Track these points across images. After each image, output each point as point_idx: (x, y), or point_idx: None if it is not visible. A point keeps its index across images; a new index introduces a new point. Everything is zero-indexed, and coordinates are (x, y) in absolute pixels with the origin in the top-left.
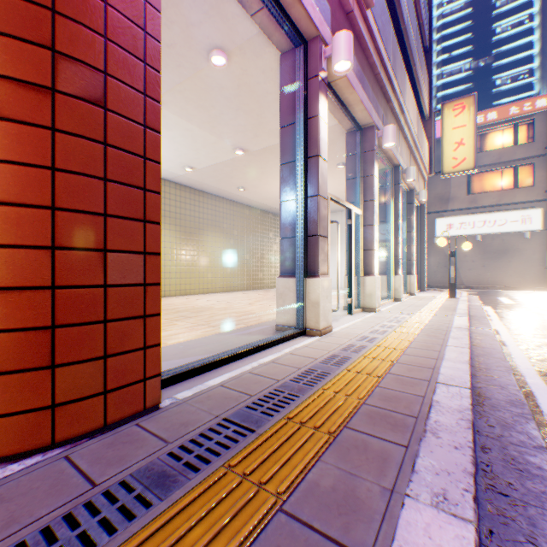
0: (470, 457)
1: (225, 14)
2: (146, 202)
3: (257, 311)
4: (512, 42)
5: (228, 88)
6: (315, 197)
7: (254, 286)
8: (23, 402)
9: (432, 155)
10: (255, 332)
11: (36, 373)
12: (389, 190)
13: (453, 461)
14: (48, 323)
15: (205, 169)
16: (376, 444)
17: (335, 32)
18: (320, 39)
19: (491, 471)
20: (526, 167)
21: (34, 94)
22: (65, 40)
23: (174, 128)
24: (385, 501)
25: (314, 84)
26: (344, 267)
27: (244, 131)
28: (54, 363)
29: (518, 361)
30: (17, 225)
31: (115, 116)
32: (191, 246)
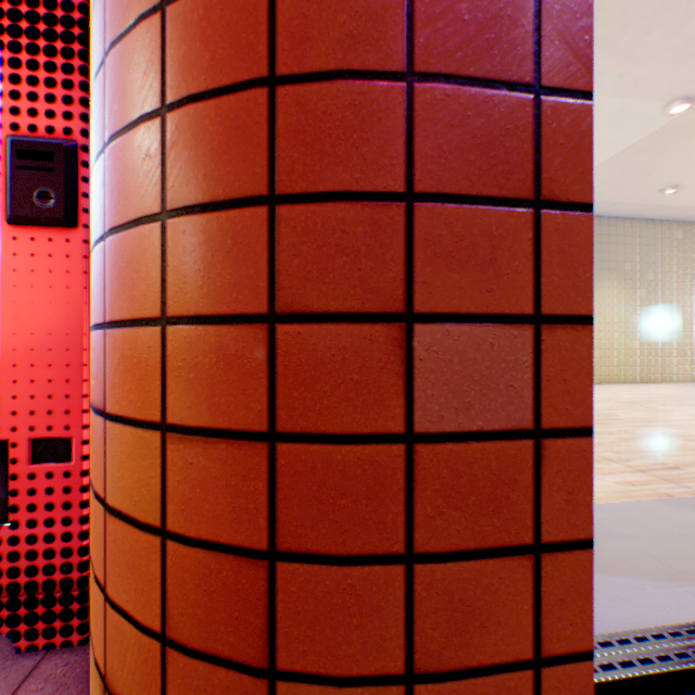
0: None
1: None
2: (537, 137)
3: None
4: None
5: None
6: None
7: (689, 375)
8: None
9: None
10: None
11: (234, 673)
12: None
13: None
14: (257, 540)
15: None
16: None
17: None
18: None
19: None
20: None
21: None
22: None
23: None
24: None
25: None
26: None
27: None
28: (270, 662)
29: None
30: (200, 262)
31: None
32: None
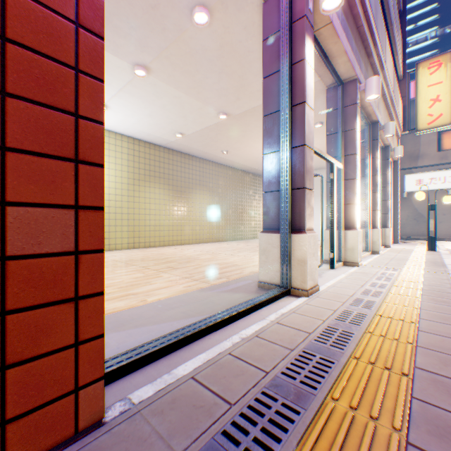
0: None
1: None
2: (79, 134)
3: (239, 263)
4: None
5: (211, 49)
6: (301, 147)
7: (236, 237)
8: None
9: (406, 113)
10: (236, 289)
11: None
12: (366, 146)
13: None
14: None
15: (193, 135)
16: None
17: None
18: None
19: None
20: None
21: None
22: None
23: (164, 96)
24: None
25: (299, 26)
26: (317, 220)
27: (227, 94)
28: None
29: None
30: None
31: None
32: (182, 203)
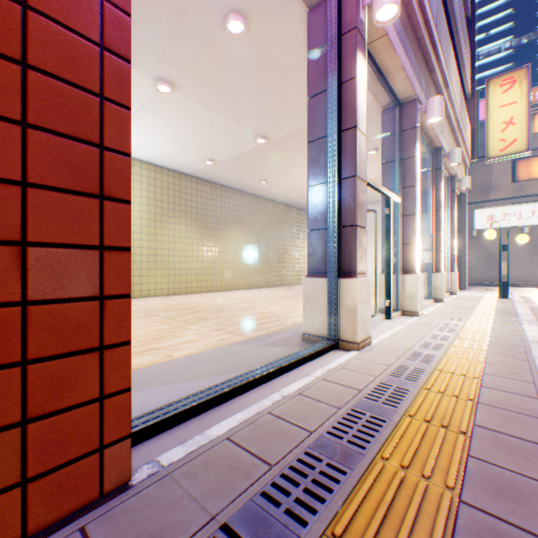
0: None
1: None
2: (104, 168)
3: (280, 313)
4: None
5: (247, 63)
6: (351, 179)
7: (276, 283)
8: None
9: (475, 138)
10: (277, 343)
11: None
12: (428, 176)
13: None
14: None
15: (226, 162)
16: None
17: None
18: None
19: None
20: None
21: None
22: None
23: (192, 116)
24: None
25: (349, 39)
26: (372, 262)
27: (266, 115)
28: None
29: None
30: None
31: (44, 20)
32: (213, 242)
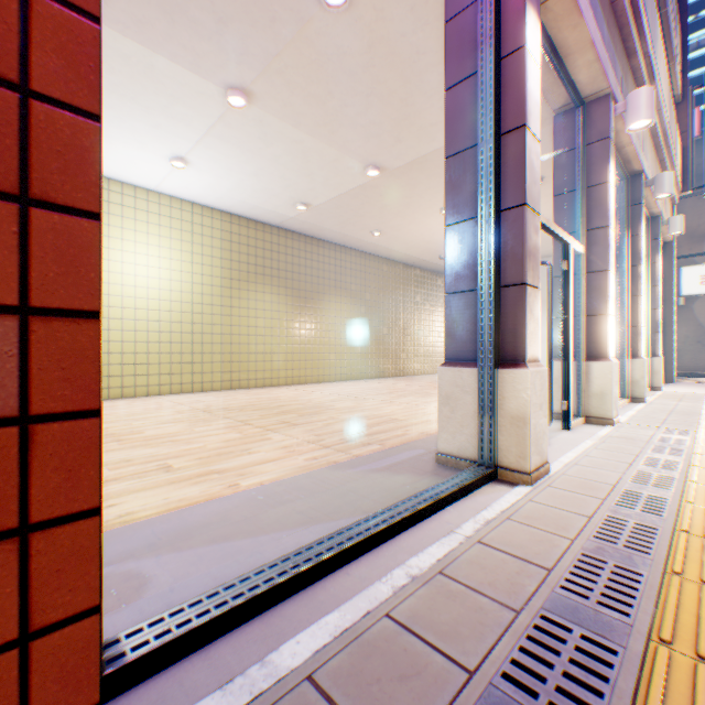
0: None
1: None
2: (30, 137)
3: (400, 416)
4: None
5: (352, 53)
6: (517, 210)
7: (393, 372)
8: None
9: (688, 159)
10: (397, 467)
11: None
12: (621, 215)
13: None
14: None
15: (324, 206)
16: None
17: None
18: None
19: None
20: None
21: None
22: None
23: (276, 141)
24: None
25: None
26: None
27: (379, 134)
28: None
29: None
30: None
31: None
32: (307, 316)
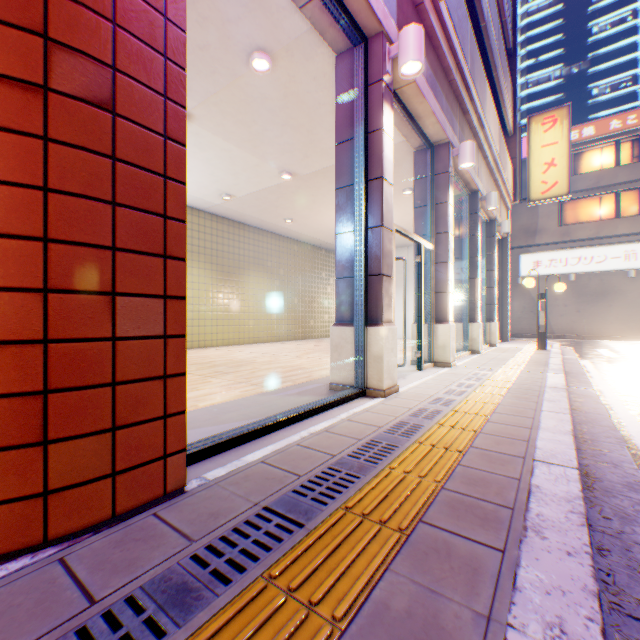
0: (590, 568)
1: (268, 6)
2: (167, 233)
3: (307, 366)
4: (612, 43)
5: (273, 99)
6: (378, 228)
7: (303, 335)
8: (6, 488)
9: (517, 178)
10: (304, 392)
11: (23, 451)
12: (465, 220)
13: (567, 573)
14: (38, 387)
15: (246, 197)
16: (462, 546)
17: (402, 27)
18: (384, 36)
19: (614, 583)
20: (630, 193)
21: (21, 93)
22: (61, 25)
23: (209, 148)
24: (480, 634)
25: (376, 90)
26: (410, 312)
27: (292, 150)
28: (46, 438)
29: (631, 431)
30: None
31: (127, 123)
32: (230, 288)
